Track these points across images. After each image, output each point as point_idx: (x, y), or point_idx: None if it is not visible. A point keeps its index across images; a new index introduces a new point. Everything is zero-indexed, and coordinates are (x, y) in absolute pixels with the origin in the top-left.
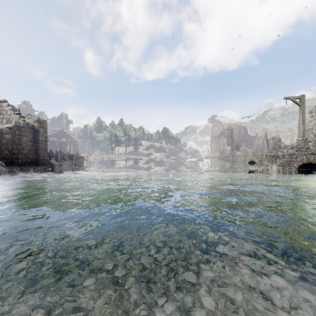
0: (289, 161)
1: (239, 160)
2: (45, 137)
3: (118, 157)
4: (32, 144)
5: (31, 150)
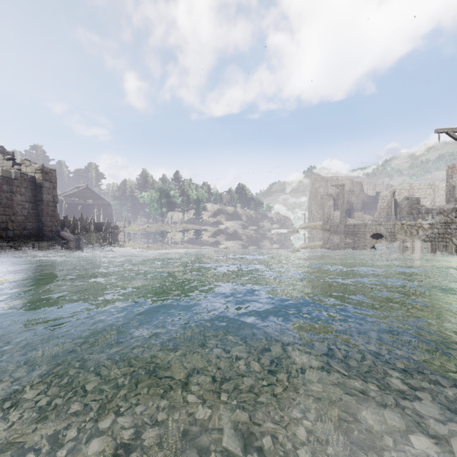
0: (443, 234)
1: (356, 231)
2: (53, 196)
3: (171, 227)
4: (32, 206)
5: (30, 216)
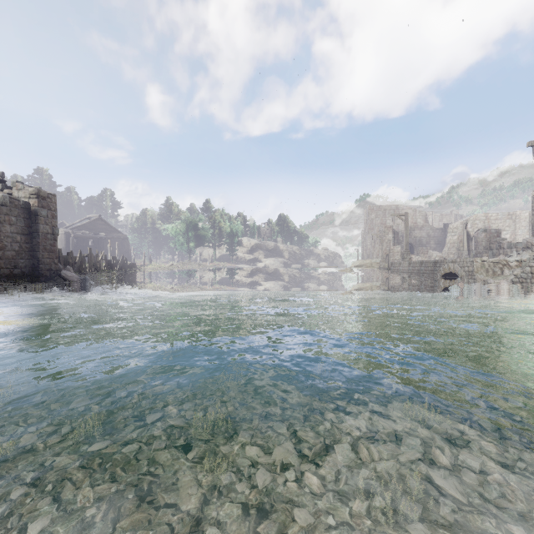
0: None
1: (423, 270)
2: (52, 226)
3: (199, 265)
4: (25, 239)
5: (23, 251)
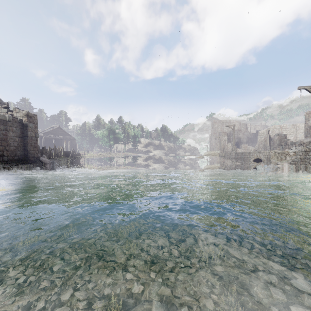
0: (304, 159)
1: (243, 157)
2: (35, 133)
3: (116, 154)
4: (20, 140)
5: (19, 146)
